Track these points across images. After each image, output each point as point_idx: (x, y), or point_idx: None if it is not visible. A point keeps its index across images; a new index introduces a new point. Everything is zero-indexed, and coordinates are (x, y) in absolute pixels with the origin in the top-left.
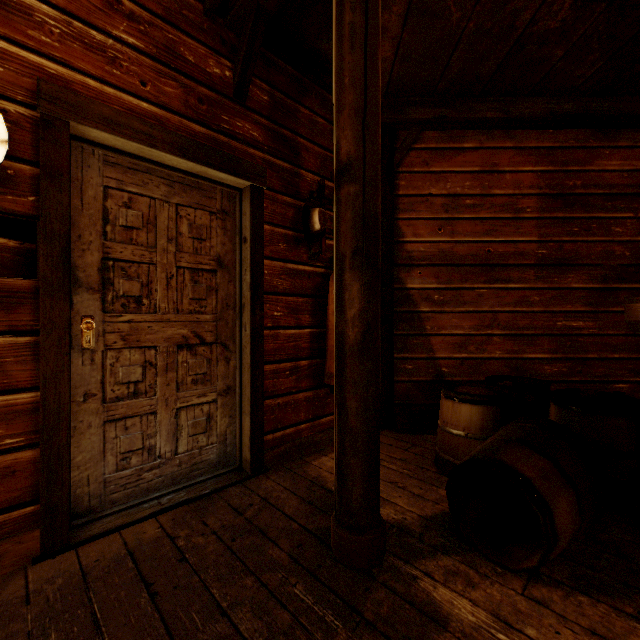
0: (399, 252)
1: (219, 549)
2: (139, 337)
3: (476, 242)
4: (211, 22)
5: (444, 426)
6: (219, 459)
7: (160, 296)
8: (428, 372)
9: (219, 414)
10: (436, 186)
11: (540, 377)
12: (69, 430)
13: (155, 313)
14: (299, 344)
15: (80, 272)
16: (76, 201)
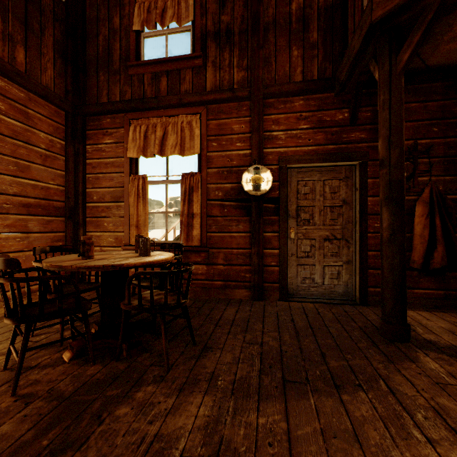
0: None
1: (332, 316)
2: (309, 235)
3: None
4: (337, 97)
5: None
6: (343, 293)
7: (316, 219)
8: None
9: (343, 272)
10: None
11: None
12: (286, 263)
13: (314, 226)
14: None
15: (290, 212)
16: (289, 188)
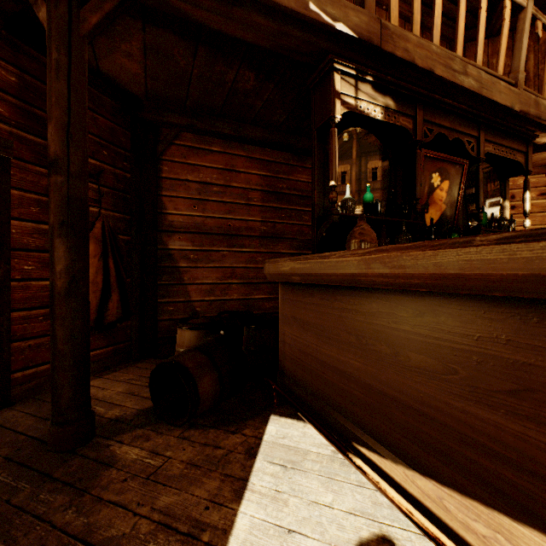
0: (163, 221)
1: None
2: None
3: (221, 218)
4: None
5: (177, 348)
6: None
7: None
8: (186, 312)
9: None
10: (192, 174)
11: (262, 310)
12: None
13: None
14: None
15: None
16: None
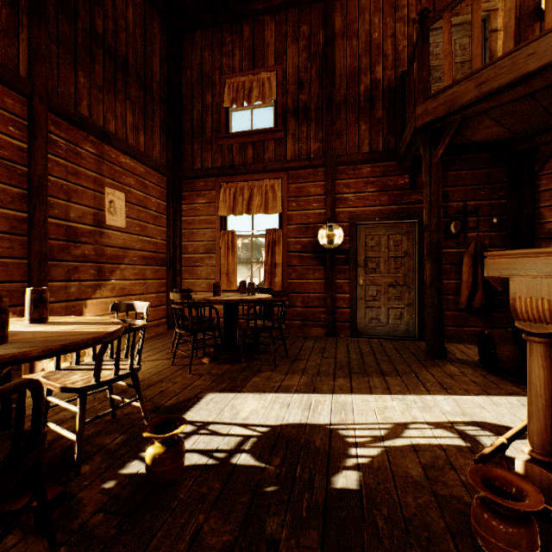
0: (540, 230)
1: (392, 346)
2: (375, 282)
3: None
4: (399, 165)
5: None
6: (405, 331)
7: (382, 268)
8: None
9: (405, 313)
10: None
11: None
12: (356, 306)
13: (380, 274)
14: (447, 288)
15: (359, 262)
16: (358, 242)
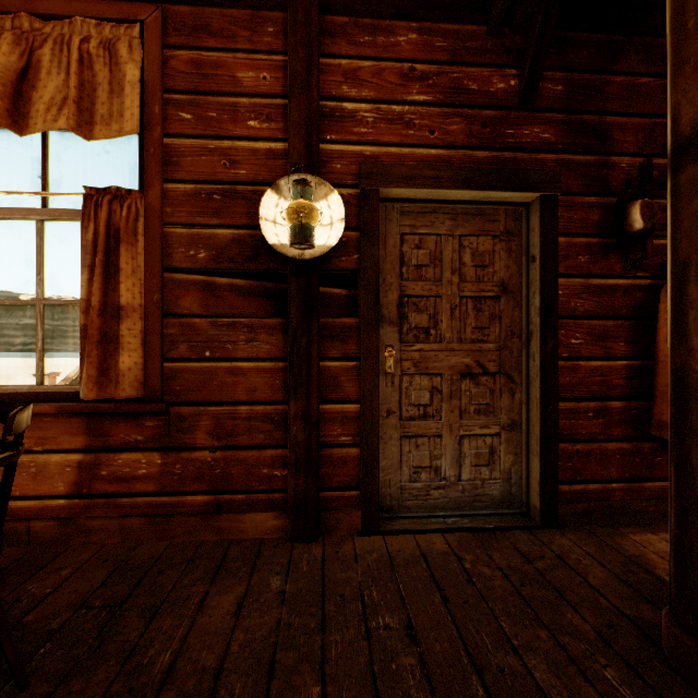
0: None
1: (506, 587)
2: (427, 365)
3: None
4: (494, 38)
5: None
6: (502, 497)
7: (444, 326)
8: None
9: (502, 449)
10: None
11: None
12: (378, 438)
13: (440, 342)
14: (608, 380)
15: (384, 309)
16: (381, 251)
